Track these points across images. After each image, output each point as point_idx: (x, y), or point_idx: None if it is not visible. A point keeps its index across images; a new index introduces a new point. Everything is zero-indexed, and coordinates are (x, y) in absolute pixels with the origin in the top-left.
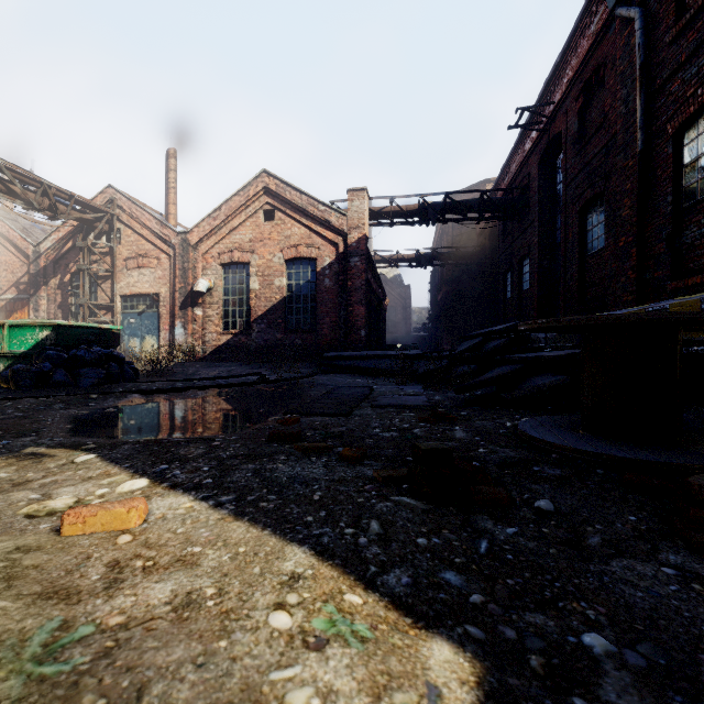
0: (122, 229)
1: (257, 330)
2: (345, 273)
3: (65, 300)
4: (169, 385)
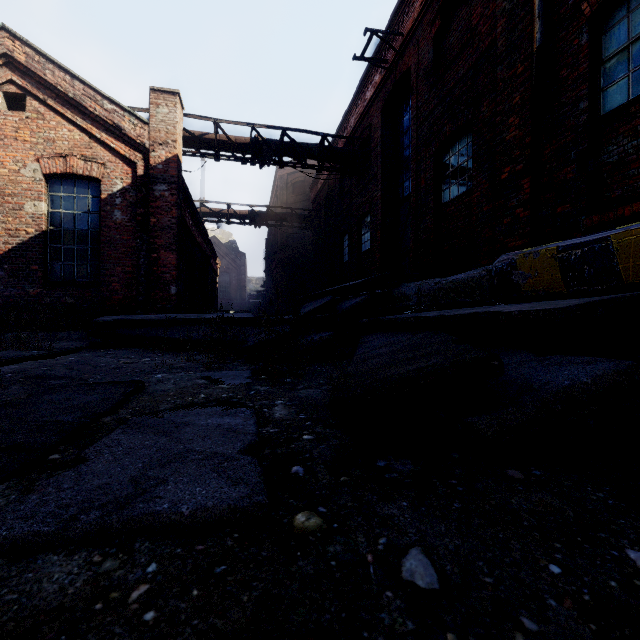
0: None
1: None
2: (147, 205)
3: None
4: None
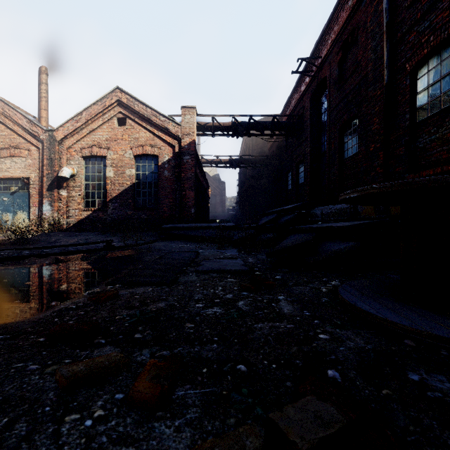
0: None
1: (112, 208)
2: (180, 167)
3: None
4: (16, 253)
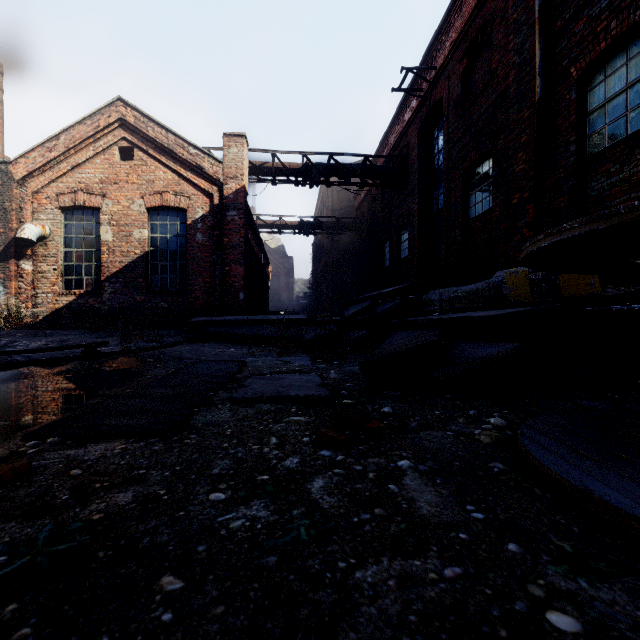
0: None
1: (111, 290)
2: (221, 228)
3: None
4: None
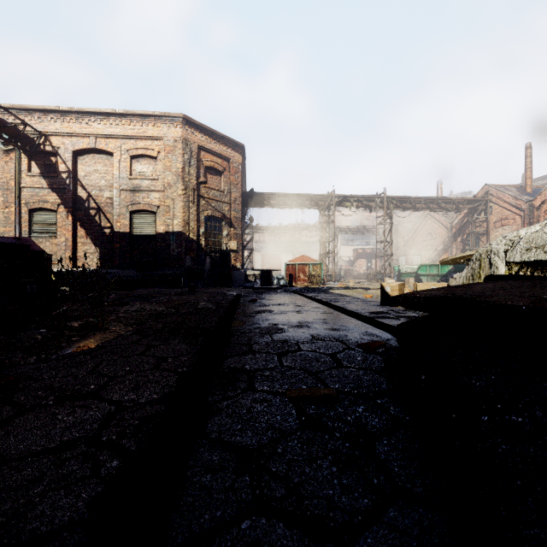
0: (492, 206)
1: None
2: None
3: (463, 248)
4: None
